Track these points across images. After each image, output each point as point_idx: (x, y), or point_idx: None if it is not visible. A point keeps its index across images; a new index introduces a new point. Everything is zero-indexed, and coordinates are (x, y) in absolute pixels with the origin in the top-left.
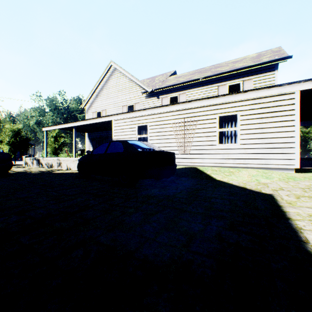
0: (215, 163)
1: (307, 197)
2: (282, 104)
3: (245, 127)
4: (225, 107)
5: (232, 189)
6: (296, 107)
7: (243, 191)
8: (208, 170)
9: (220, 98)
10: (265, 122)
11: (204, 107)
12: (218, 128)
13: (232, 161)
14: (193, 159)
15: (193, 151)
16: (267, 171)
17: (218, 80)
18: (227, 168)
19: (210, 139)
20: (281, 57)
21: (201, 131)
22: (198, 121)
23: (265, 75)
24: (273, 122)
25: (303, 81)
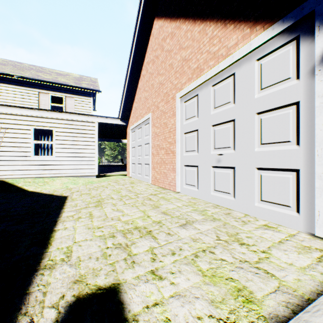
0: (30, 174)
1: (86, 194)
2: (88, 129)
3: (61, 142)
4: (41, 120)
5: (40, 197)
6: (96, 132)
7: (48, 198)
8: (21, 183)
9: (35, 111)
10: (77, 140)
11: (17, 115)
12: (34, 139)
13: (49, 172)
14: (1, 171)
15: (0, 162)
16: (77, 178)
17: (40, 86)
18: (43, 179)
19: (25, 150)
20: (95, 89)
21: (12, 140)
22: (7, 128)
23: (85, 99)
24: (82, 141)
25: (100, 116)
